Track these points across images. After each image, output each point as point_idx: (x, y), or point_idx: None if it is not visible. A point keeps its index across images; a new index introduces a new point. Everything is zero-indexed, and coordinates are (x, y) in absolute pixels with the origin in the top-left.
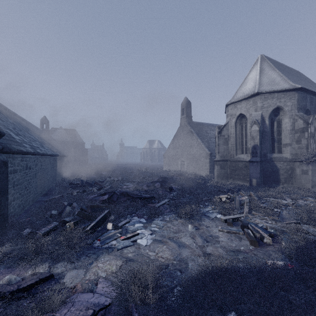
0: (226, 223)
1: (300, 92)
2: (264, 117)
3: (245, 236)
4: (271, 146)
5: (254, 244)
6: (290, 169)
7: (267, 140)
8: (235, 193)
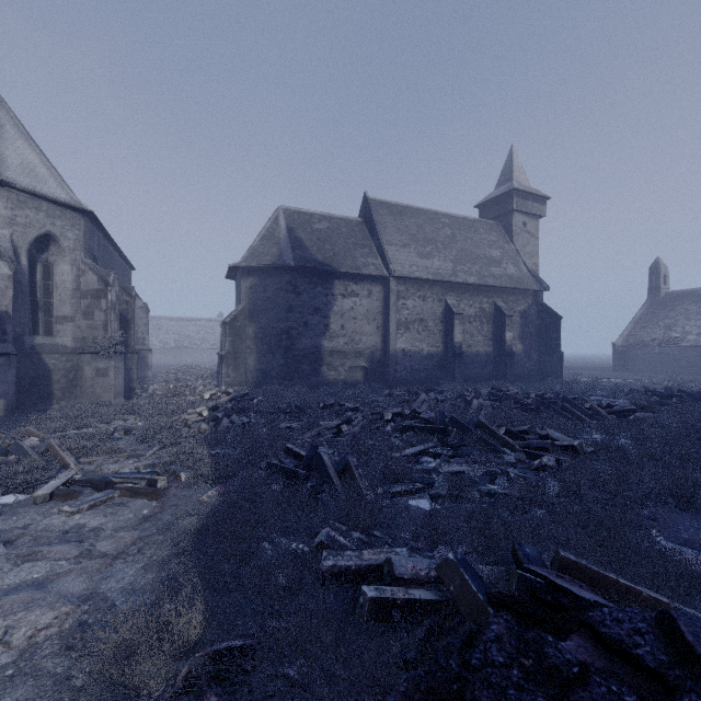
0: (54, 500)
1: (88, 220)
2: (19, 247)
3: (125, 496)
4: (32, 320)
5: (156, 497)
6: (73, 368)
7: (25, 304)
8: (6, 435)
